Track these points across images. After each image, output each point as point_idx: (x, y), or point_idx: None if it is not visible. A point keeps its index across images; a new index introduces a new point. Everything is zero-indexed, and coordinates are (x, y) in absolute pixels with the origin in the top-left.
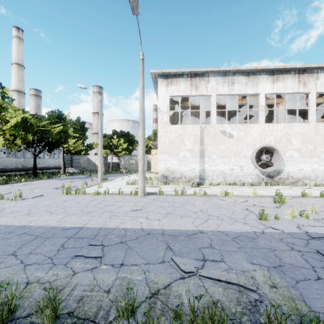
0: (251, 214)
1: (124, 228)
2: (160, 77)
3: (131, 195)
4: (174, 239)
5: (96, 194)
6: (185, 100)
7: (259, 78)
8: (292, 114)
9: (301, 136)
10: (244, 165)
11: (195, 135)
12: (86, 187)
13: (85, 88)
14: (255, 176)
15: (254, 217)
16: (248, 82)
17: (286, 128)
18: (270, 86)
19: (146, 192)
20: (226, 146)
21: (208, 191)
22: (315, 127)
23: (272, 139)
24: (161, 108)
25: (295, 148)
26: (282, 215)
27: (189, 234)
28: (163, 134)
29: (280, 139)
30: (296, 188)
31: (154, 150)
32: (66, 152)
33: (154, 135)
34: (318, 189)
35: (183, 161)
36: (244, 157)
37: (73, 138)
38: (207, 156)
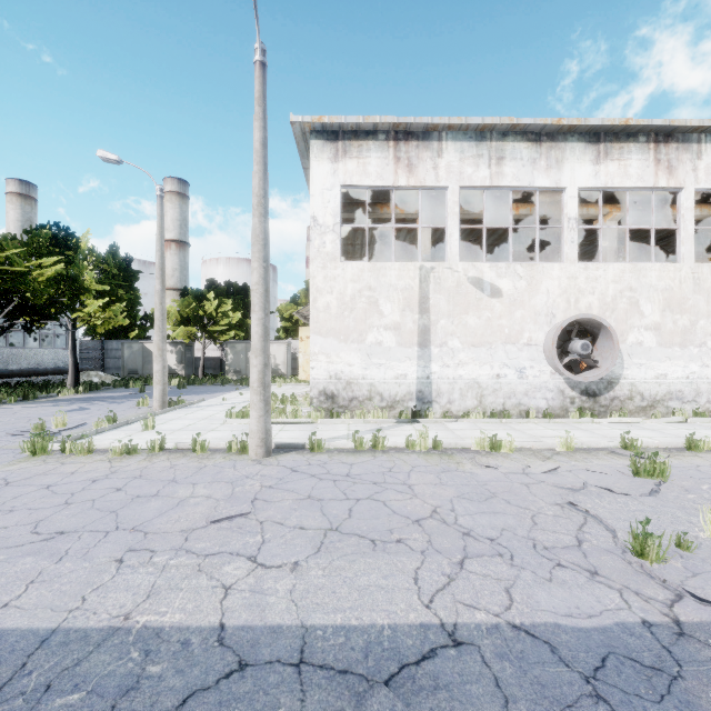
0: (594, 526)
1: (147, 630)
2: (316, 137)
3: (230, 454)
4: (346, 707)
5: (124, 452)
6: (381, 204)
7: (564, 148)
8: (619, 248)
9: (662, 294)
10: (529, 366)
11: (406, 290)
12: (110, 427)
13: (118, 163)
14: (555, 393)
15: (610, 541)
16: (537, 157)
17: (627, 275)
18: (590, 170)
19: (274, 442)
20: (483, 318)
21: (443, 434)
22: (694, 274)
23: (594, 302)
24: (320, 217)
25: (648, 323)
26: (688, 528)
27: (409, 656)
28: (325, 286)
29: (614, 301)
30: (653, 423)
31: (305, 328)
32: (90, 331)
33: (306, 294)
34: (705, 423)
35: (375, 355)
36: (527, 346)
37: (100, 298)
38: (437, 342)
